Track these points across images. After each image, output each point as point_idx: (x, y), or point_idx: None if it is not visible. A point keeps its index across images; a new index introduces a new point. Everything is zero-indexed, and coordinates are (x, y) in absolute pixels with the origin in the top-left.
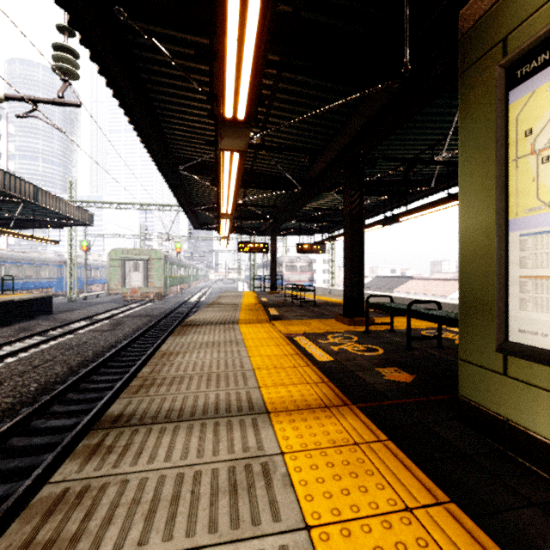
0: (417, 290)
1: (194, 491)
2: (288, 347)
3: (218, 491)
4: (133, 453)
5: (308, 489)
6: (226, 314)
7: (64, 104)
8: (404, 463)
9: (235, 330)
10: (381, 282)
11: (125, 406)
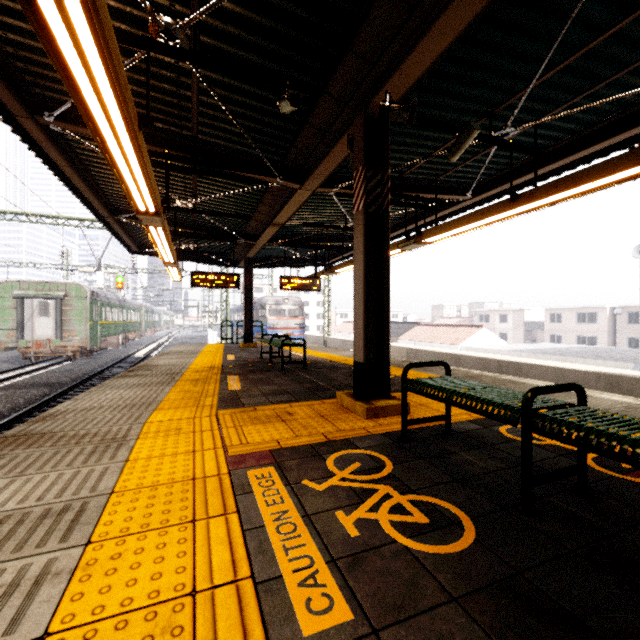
0: (424, 337)
1: None
2: (219, 530)
3: None
4: None
5: None
6: (141, 395)
7: None
8: None
9: (122, 448)
10: None
11: None
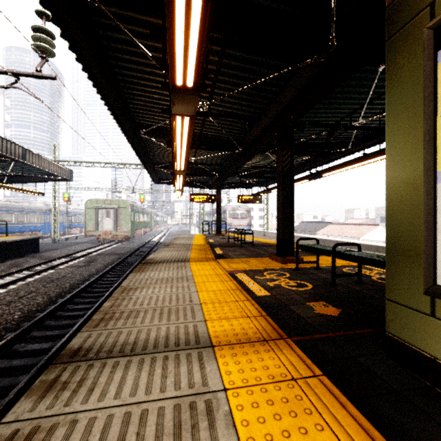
0: (335, 232)
1: (140, 433)
2: (230, 283)
3: (163, 433)
4: (86, 389)
5: (250, 430)
6: (179, 254)
7: (41, 77)
8: (340, 400)
9: (187, 267)
10: (305, 226)
11: (84, 339)
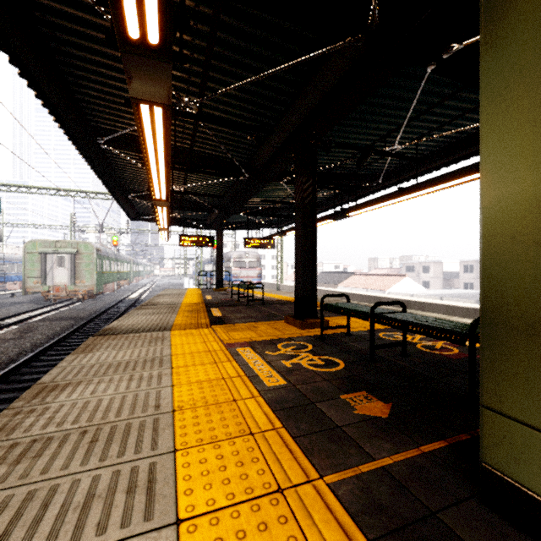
0: (359, 284)
1: None
2: (228, 365)
3: None
4: None
5: None
6: (159, 318)
7: None
8: None
9: (165, 340)
10: (326, 277)
11: None
